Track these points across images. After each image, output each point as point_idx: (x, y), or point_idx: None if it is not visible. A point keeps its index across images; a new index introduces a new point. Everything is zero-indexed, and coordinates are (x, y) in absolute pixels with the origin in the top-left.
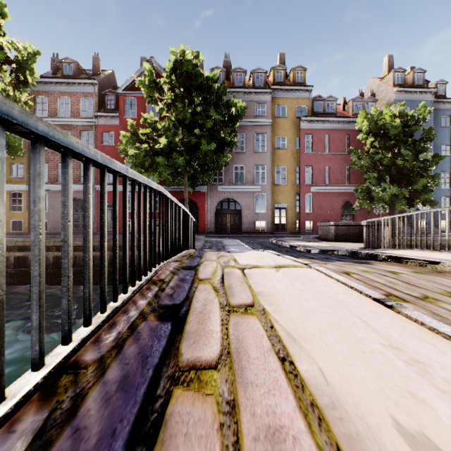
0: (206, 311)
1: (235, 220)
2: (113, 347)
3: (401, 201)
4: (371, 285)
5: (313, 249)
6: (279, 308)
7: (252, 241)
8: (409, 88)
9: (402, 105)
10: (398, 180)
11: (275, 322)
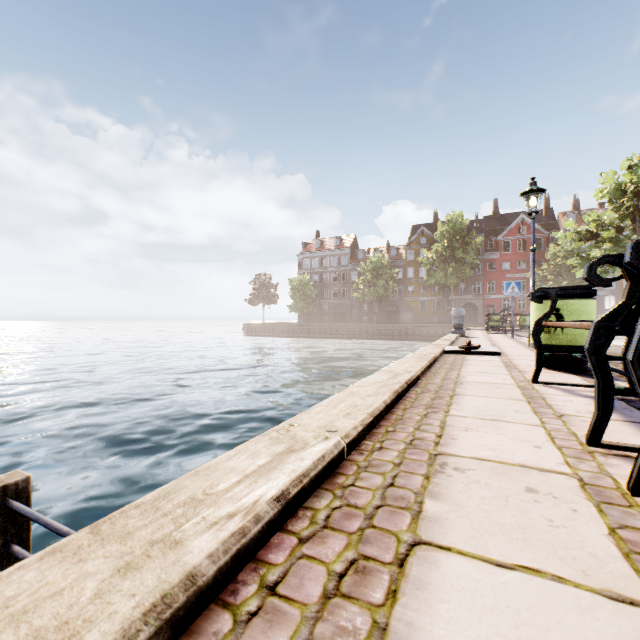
0: None
1: None
2: None
3: None
4: None
5: None
6: None
7: None
8: None
9: None
10: None
11: None
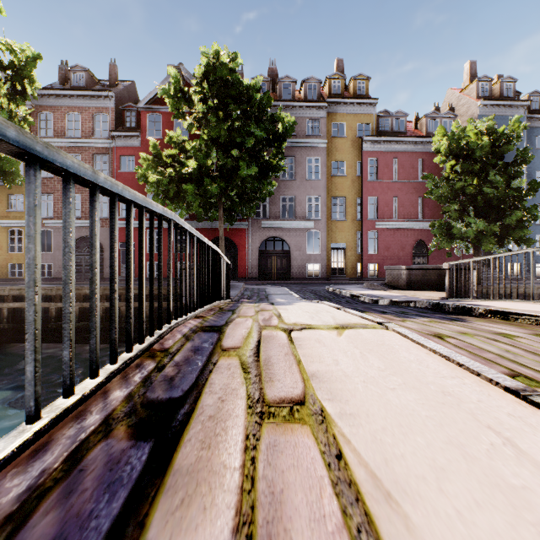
0: (221, 414)
1: (283, 264)
2: (7, 519)
3: (489, 239)
4: (480, 357)
5: (381, 300)
6: (348, 407)
7: (303, 289)
8: (497, 101)
9: (491, 119)
10: (485, 213)
11: (345, 443)
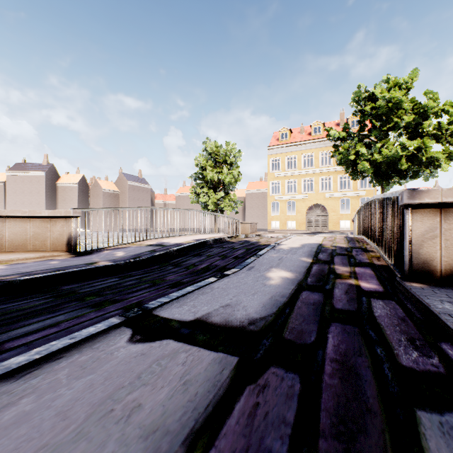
0: None
1: None
2: None
3: None
4: None
5: (156, 255)
6: None
7: None
8: None
9: None
10: None
11: None
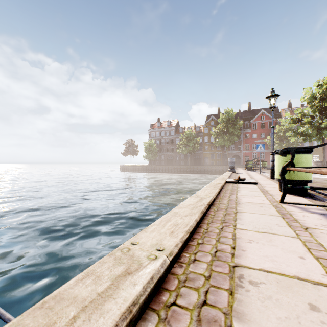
0: None
1: None
2: None
3: None
4: None
5: None
6: None
7: None
8: None
9: None
10: None
11: None
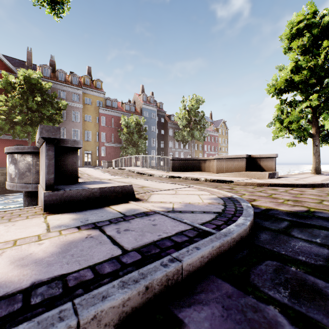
0: None
1: None
2: None
3: (134, 153)
4: None
5: None
6: None
7: None
8: (148, 104)
9: (136, 116)
10: (134, 145)
11: None
